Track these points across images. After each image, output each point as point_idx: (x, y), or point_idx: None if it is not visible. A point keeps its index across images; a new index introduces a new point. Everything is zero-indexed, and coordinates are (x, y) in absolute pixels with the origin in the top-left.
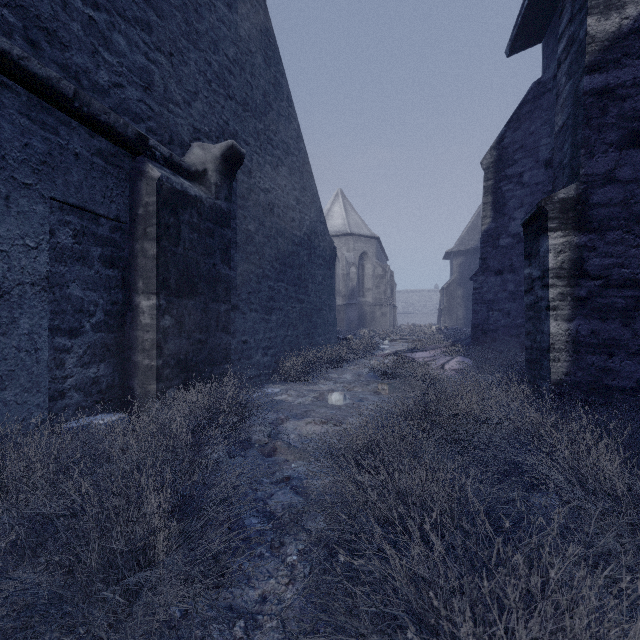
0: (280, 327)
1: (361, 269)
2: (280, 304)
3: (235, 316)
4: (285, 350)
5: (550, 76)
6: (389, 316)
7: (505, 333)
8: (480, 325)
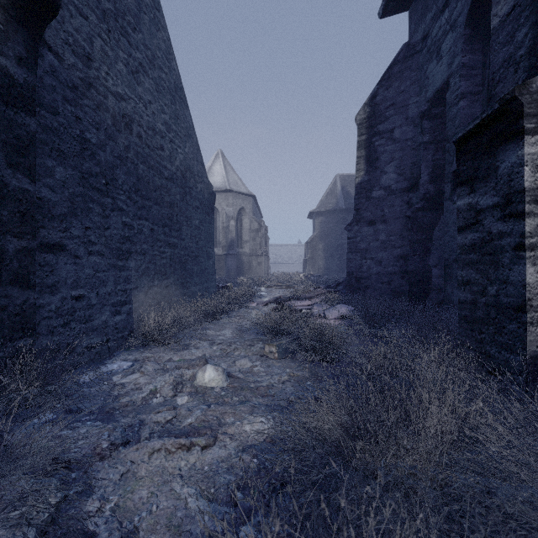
0: (142, 276)
1: (239, 223)
2: (142, 247)
3: (57, 260)
4: (149, 304)
5: (419, 39)
6: (264, 265)
7: (377, 280)
8: (354, 273)
